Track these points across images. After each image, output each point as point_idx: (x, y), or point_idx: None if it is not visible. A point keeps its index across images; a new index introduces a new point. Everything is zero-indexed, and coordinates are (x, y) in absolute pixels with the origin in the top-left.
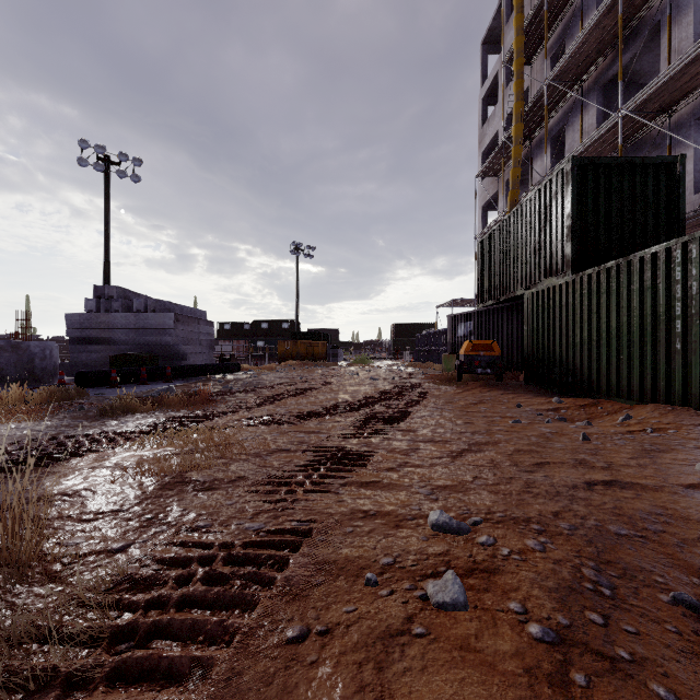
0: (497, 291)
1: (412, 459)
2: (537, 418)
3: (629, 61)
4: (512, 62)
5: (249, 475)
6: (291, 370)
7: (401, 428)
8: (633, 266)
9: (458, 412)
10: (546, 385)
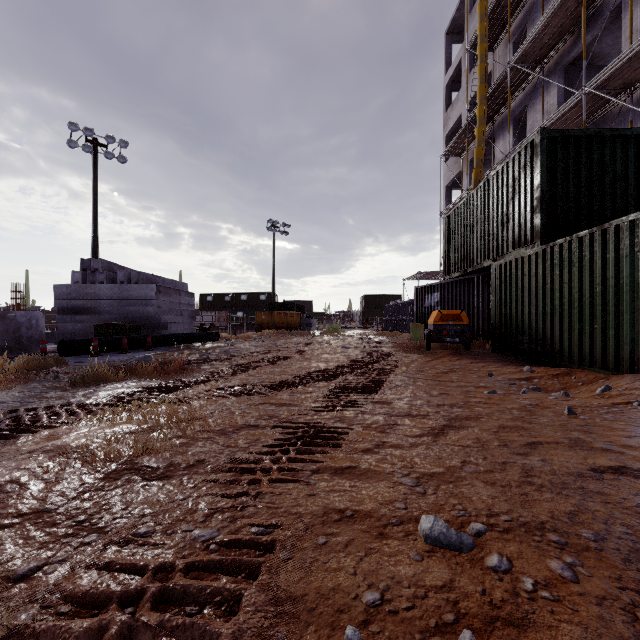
0: (463, 263)
1: (391, 438)
2: (511, 388)
3: (589, 44)
4: (475, 48)
5: (210, 458)
6: (267, 338)
7: (376, 399)
8: (609, 234)
9: (431, 382)
10: (514, 354)
